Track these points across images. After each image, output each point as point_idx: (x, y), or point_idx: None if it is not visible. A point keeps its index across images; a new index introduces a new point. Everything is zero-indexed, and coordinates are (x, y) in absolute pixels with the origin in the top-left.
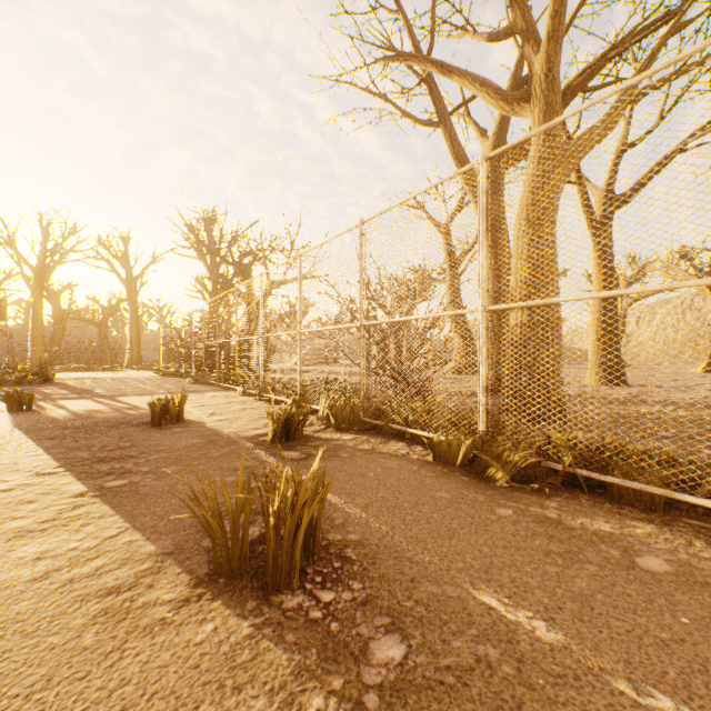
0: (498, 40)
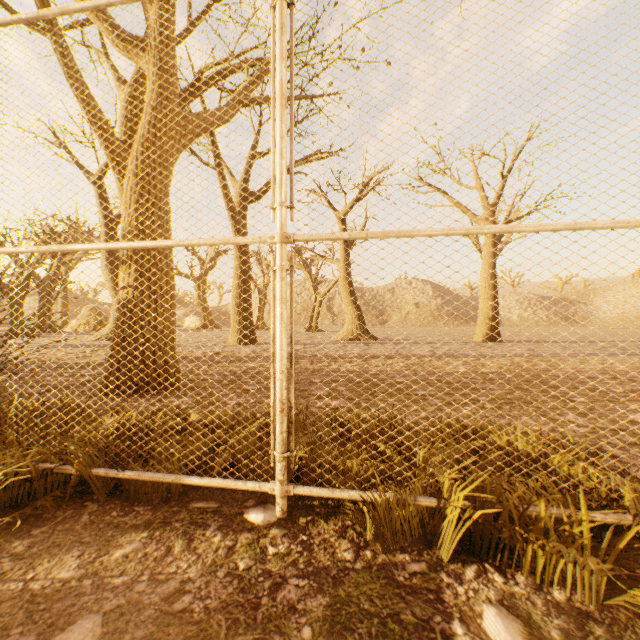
0: None
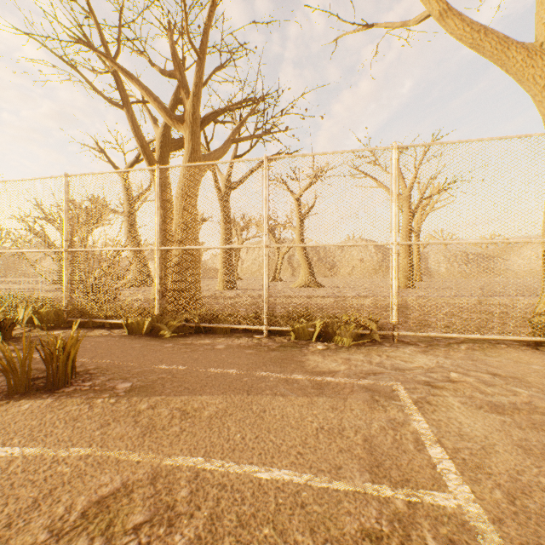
0: (166, 76)
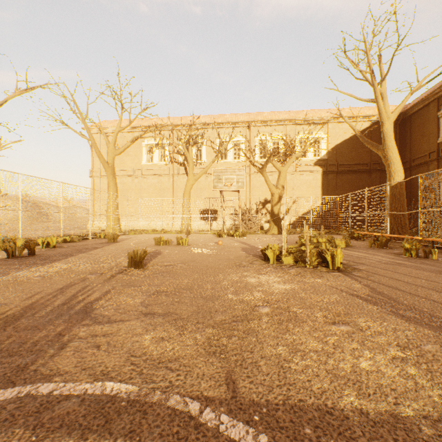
0: None
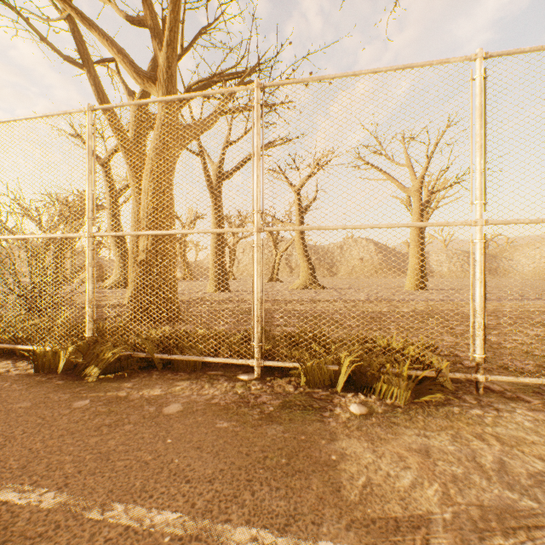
0: (134, 24)
